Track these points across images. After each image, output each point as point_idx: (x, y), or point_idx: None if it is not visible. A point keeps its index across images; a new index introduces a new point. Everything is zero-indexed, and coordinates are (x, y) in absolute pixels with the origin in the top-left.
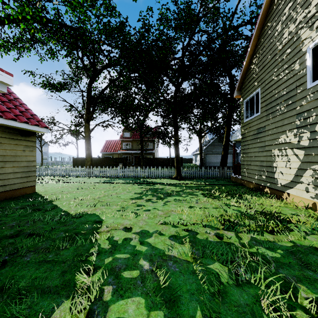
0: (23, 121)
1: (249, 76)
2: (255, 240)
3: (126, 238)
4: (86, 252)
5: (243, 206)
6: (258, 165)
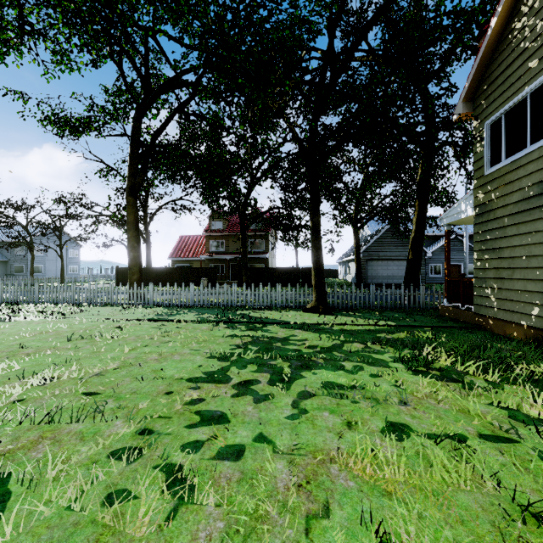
0: None
1: (507, 54)
2: None
3: None
4: None
5: None
6: (542, 280)
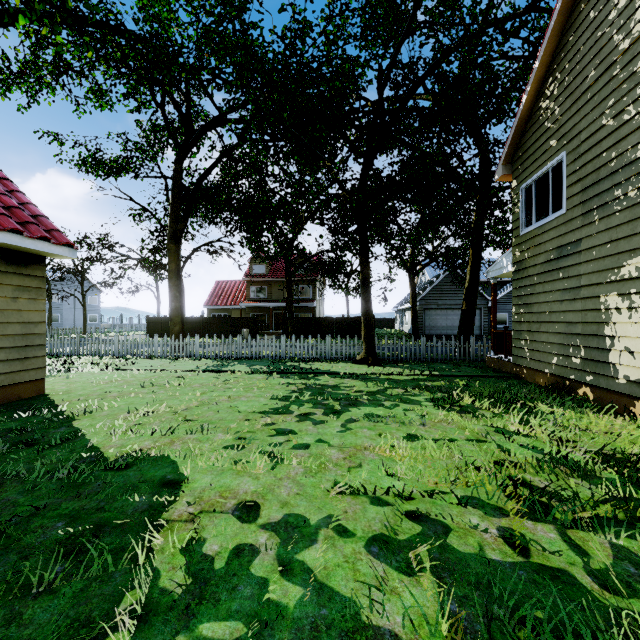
0: (7, 228)
1: (536, 128)
2: (629, 558)
3: (241, 548)
4: (107, 608)
5: (544, 437)
6: (559, 333)
